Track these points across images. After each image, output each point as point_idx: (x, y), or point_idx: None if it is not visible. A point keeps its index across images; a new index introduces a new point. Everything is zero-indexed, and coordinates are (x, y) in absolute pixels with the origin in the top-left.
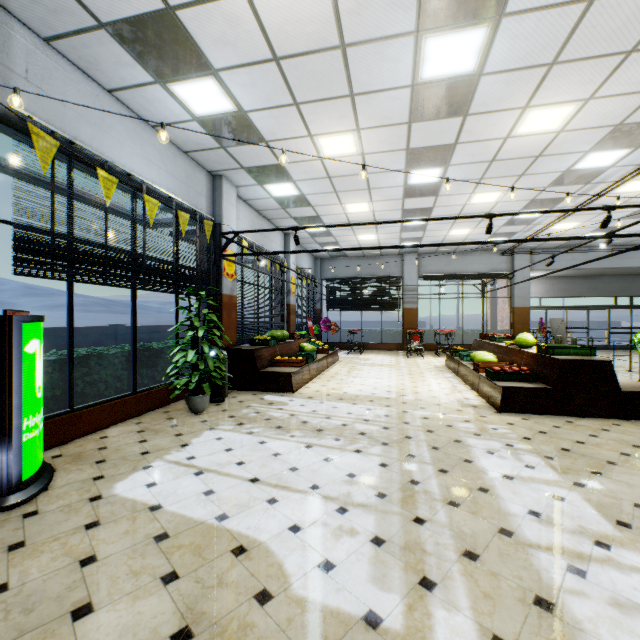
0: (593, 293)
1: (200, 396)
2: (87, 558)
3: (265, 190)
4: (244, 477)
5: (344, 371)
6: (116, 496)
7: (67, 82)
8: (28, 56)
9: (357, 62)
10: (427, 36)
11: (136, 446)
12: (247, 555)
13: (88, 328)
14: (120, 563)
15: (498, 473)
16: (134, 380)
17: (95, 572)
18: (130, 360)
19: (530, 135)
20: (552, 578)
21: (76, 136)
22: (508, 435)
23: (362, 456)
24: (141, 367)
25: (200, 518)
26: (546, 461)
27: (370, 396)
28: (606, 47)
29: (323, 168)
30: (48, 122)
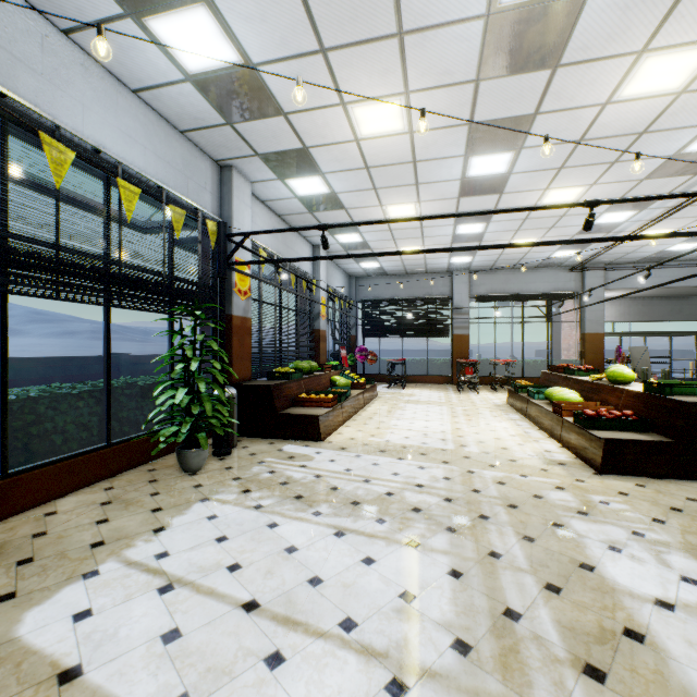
0: (677, 317)
1: (195, 450)
2: None
3: (287, 187)
4: (235, 599)
5: (385, 411)
6: (14, 643)
7: None
8: None
9: None
10: None
11: (89, 531)
12: None
13: (85, 358)
14: None
15: (644, 595)
16: (107, 428)
17: None
18: (102, 401)
19: (639, 99)
20: None
21: (10, 87)
22: (628, 514)
23: (420, 554)
24: (119, 410)
25: None
26: None
27: (420, 447)
28: None
29: (359, 154)
30: None
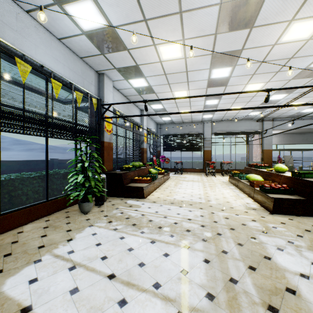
0: (305, 142)
1: (87, 203)
2: None
3: (129, 83)
4: (104, 273)
5: (173, 184)
6: (1, 294)
7: None
8: None
9: None
10: None
11: (37, 240)
12: None
13: (38, 160)
14: None
15: (295, 271)
16: (46, 193)
17: None
18: (44, 180)
19: (289, 42)
20: None
21: (1, 36)
22: (286, 233)
23: (190, 252)
24: (52, 184)
25: None
26: None
27: (189, 201)
28: None
29: (162, 68)
30: None
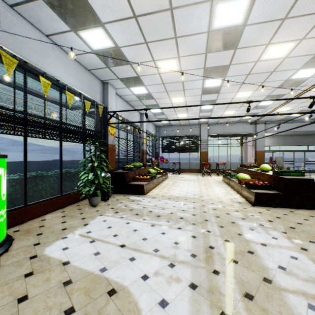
0: (296, 144)
1: (95, 197)
2: (22, 297)
3: (130, 90)
4: (117, 244)
5: (171, 183)
6: (45, 255)
7: (23, 29)
8: (1, 14)
9: (179, 18)
10: (217, 2)
11: (60, 225)
12: (116, 295)
13: (41, 161)
14: (41, 301)
15: (257, 242)
16: (61, 189)
17: (25, 307)
18: (59, 178)
19: (269, 60)
20: (300, 313)
21: (28, 59)
22: (260, 219)
23: (182, 231)
24: (65, 182)
25: (91, 270)
26: (283, 234)
27: (185, 197)
28: (314, 8)
29: (160, 78)
30: (12, 50)
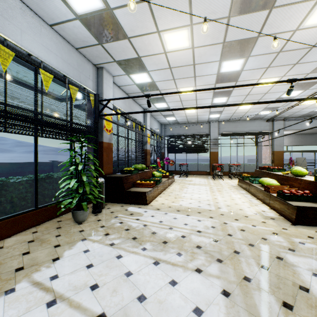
0: None
1: (81, 211)
2: None
3: (130, 78)
4: (92, 312)
5: (178, 188)
6: None
7: None
8: None
9: None
10: None
11: (17, 259)
12: None
13: None
14: None
15: None
16: (35, 200)
17: None
18: (33, 186)
19: (313, 27)
20: None
21: None
22: None
23: (203, 278)
24: (43, 190)
25: None
26: None
27: (197, 208)
28: None
29: (166, 60)
30: None
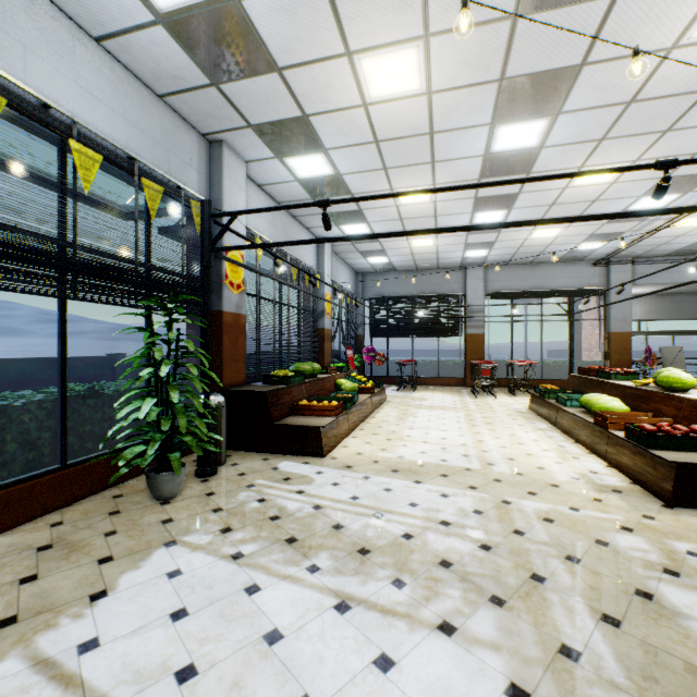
0: None
1: (167, 473)
2: None
3: (286, 167)
4: None
5: (395, 418)
6: None
7: None
8: None
9: None
10: None
11: (4, 596)
12: None
13: (77, 358)
14: None
15: None
16: (61, 446)
17: None
18: (57, 414)
19: None
20: None
21: None
22: None
23: (459, 650)
24: (80, 423)
25: None
26: None
27: (440, 465)
28: None
29: (368, 124)
30: None
